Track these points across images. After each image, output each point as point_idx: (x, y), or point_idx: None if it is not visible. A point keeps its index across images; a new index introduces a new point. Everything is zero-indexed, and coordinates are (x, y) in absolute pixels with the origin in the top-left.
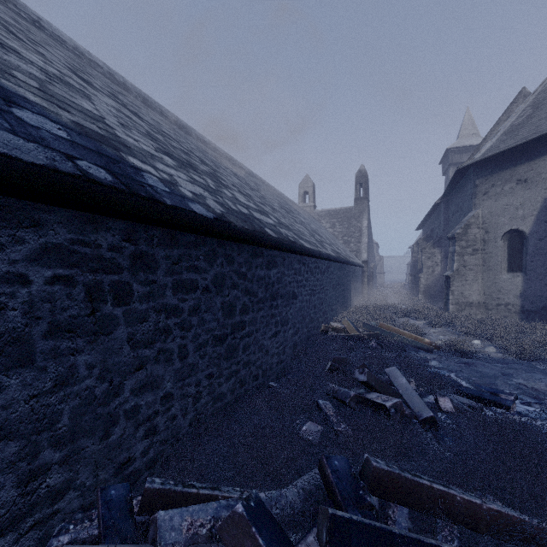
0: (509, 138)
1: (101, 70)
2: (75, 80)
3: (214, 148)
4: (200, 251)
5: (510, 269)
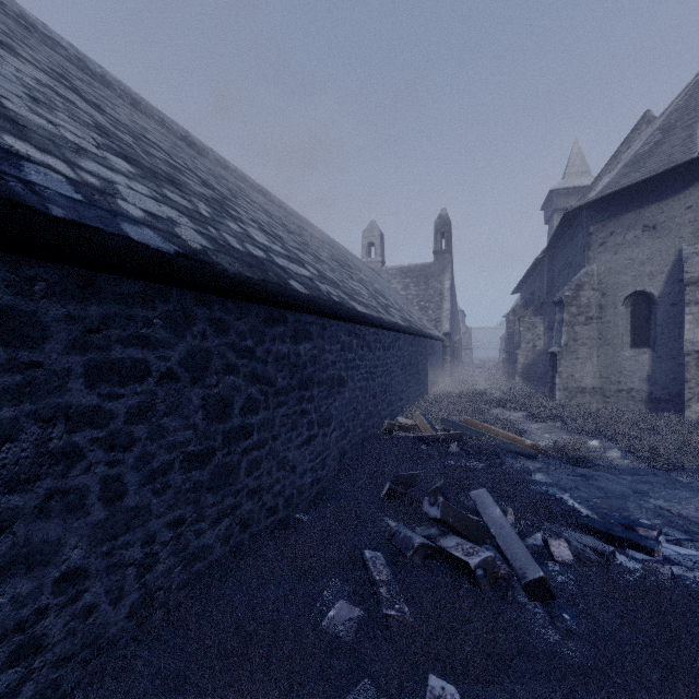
0: (633, 170)
1: (64, 52)
2: None
3: (243, 177)
4: (154, 311)
5: (634, 344)
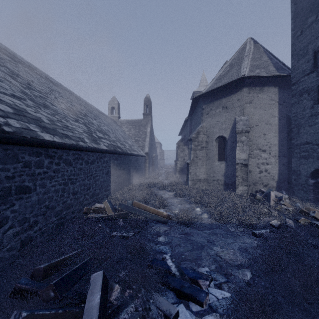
0: (219, 82)
1: None
2: None
3: (13, 55)
4: None
5: (219, 159)
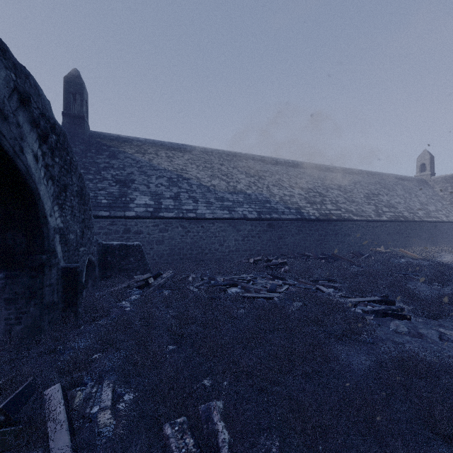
0: None
1: (290, 164)
2: (291, 191)
3: (334, 169)
4: (313, 224)
5: None
